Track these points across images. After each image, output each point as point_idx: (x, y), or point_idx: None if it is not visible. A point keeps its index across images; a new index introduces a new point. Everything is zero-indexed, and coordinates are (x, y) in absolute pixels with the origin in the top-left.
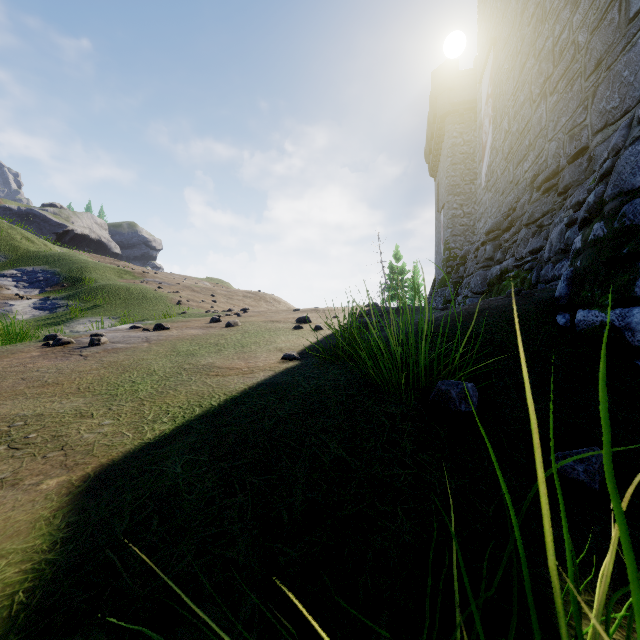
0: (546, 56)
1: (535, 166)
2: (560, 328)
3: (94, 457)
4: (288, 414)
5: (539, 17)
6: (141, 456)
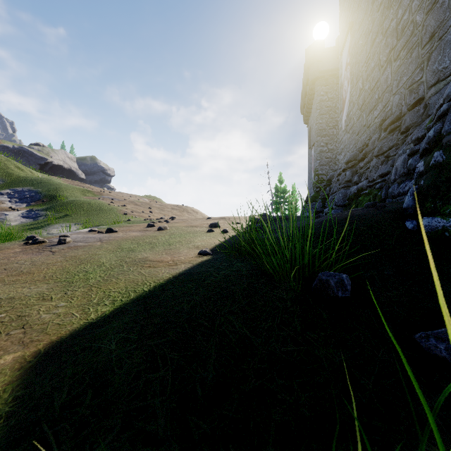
0: (391, 33)
1: (383, 113)
2: (409, 231)
3: (46, 335)
4: (202, 298)
5: (386, 5)
6: (84, 334)
